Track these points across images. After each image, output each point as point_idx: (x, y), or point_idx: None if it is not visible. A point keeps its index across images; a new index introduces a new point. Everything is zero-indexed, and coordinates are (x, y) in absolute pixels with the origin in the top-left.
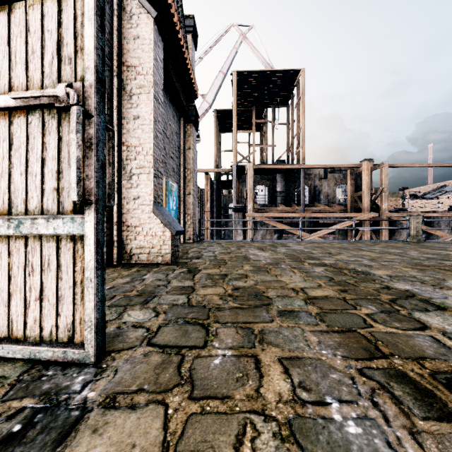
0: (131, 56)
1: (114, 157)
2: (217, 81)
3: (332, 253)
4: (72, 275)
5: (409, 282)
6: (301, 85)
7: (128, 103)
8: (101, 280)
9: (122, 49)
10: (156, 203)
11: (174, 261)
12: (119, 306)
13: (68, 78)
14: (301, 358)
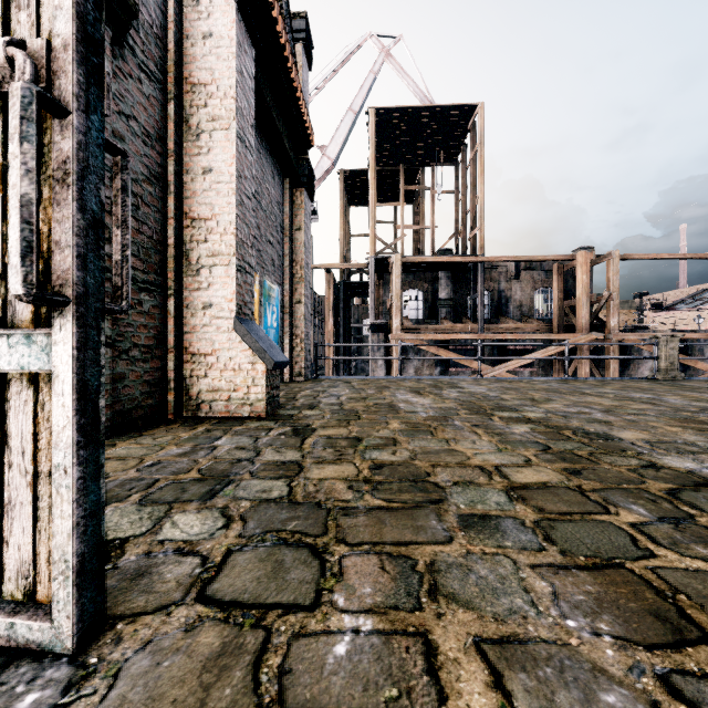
0: (199, 68)
1: (126, 209)
2: (345, 125)
3: (536, 400)
4: (31, 458)
5: (690, 455)
6: (479, 130)
7: (193, 146)
8: (91, 470)
9: (184, 55)
10: (241, 314)
11: (272, 413)
12: (159, 503)
13: (25, 36)
14: (524, 641)
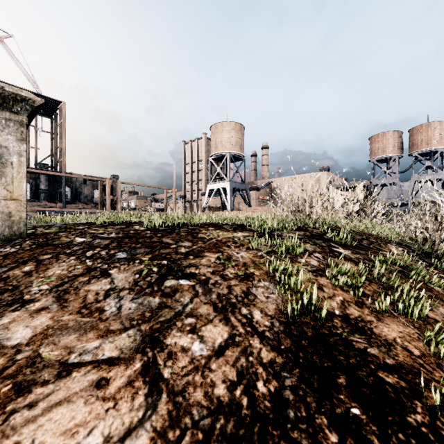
0: None
1: None
2: None
3: None
4: None
5: None
6: (63, 114)
7: None
8: None
9: None
10: None
11: None
12: None
13: None
14: None
